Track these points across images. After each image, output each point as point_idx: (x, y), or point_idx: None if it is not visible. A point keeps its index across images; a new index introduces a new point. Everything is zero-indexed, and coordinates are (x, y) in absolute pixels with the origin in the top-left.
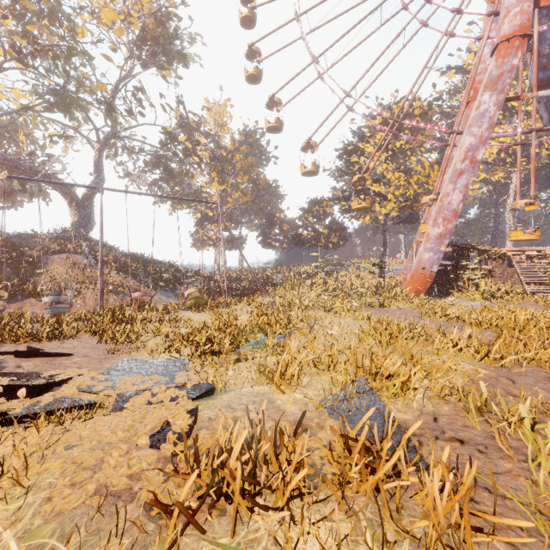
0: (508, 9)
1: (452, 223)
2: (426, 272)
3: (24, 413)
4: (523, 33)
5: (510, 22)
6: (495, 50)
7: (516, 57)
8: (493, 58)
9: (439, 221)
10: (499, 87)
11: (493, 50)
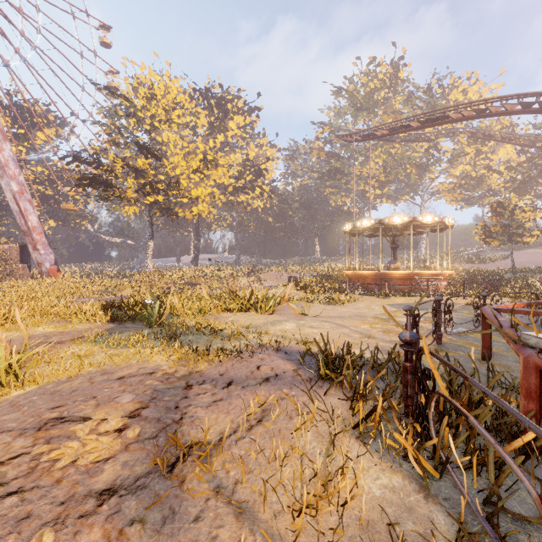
0: None
1: None
2: None
3: None
4: None
5: None
6: None
7: None
8: None
9: None
10: None
11: None
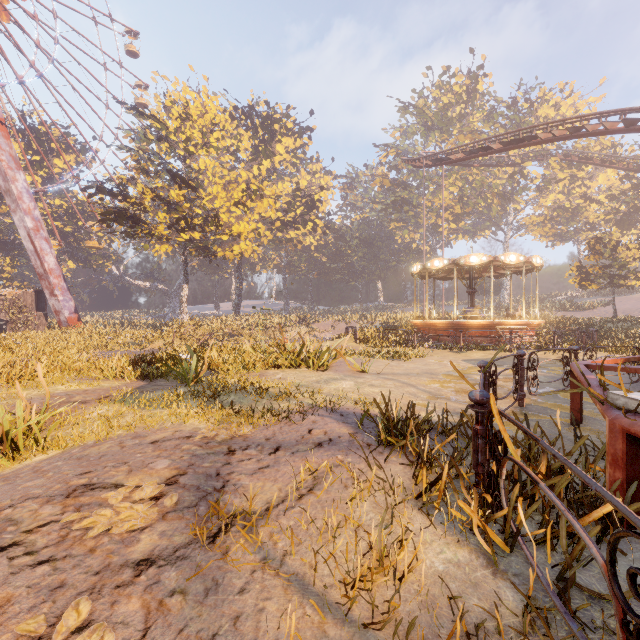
0: None
1: None
2: None
3: None
4: None
5: None
6: None
7: None
8: None
9: None
10: None
11: None
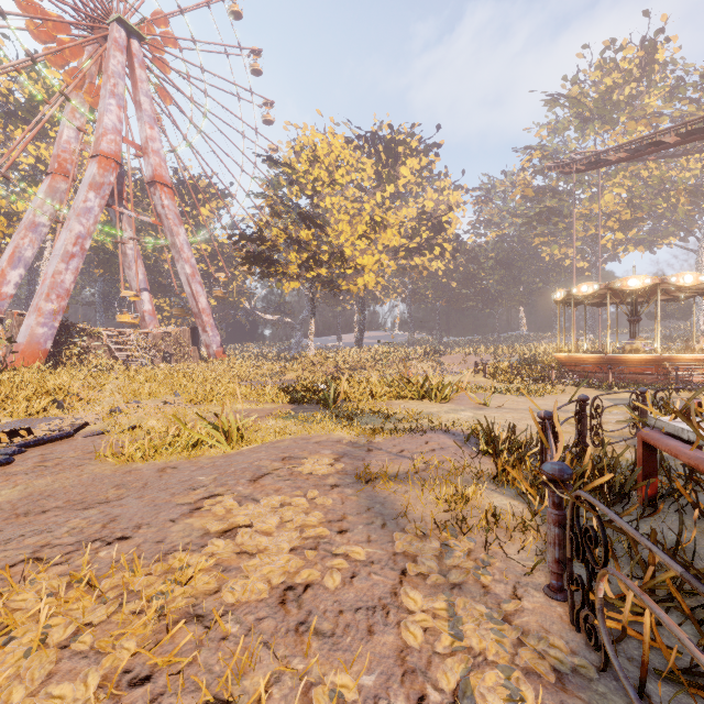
0: (106, 131)
1: (66, 301)
2: (42, 348)
3: (75, 428)
4: (118, 161)
5: (108, 144)
6: (96, 156)
7: (113, 175)
8: (97, 165)
9: (54, 297)
10: (102, 193)
11: (94, 155)
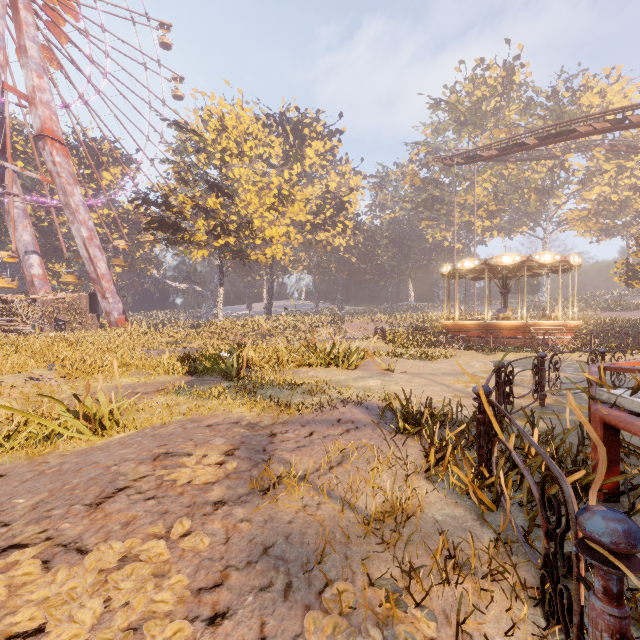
0: None
1: None
2: None
3: None
4: None
5: None
6: None
7: None
8: None
9: None
10: None
11: None
